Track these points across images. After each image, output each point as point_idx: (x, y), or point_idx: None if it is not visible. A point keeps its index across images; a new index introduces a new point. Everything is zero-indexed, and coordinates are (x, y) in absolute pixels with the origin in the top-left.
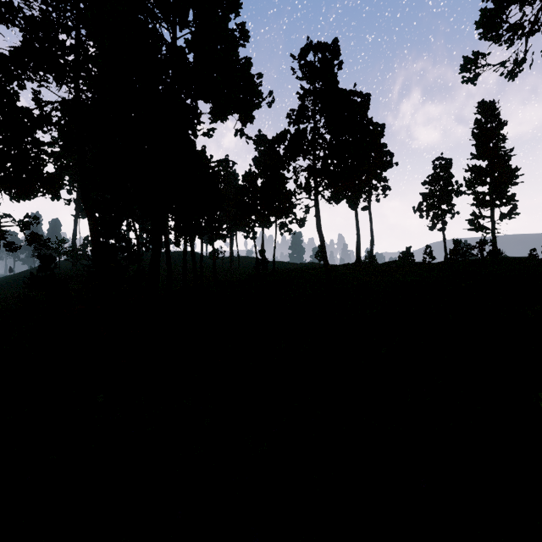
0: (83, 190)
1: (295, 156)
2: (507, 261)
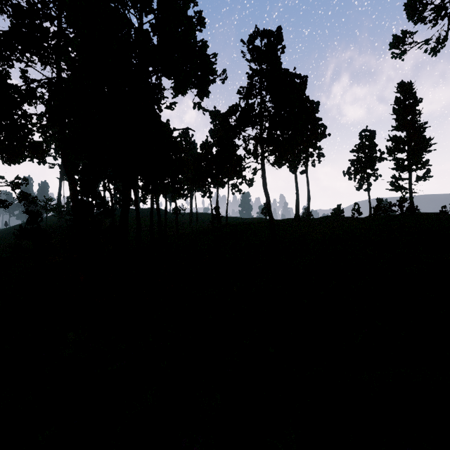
0: (63, 154)
1: (244, 126)
2: (422, 216)
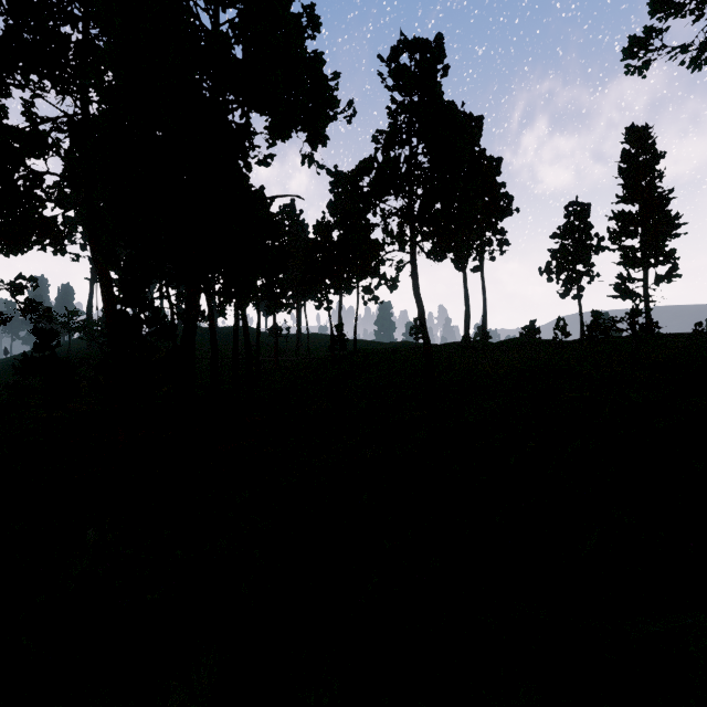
0: (92, 238)
1: (383, 193)
2: (666, 338)
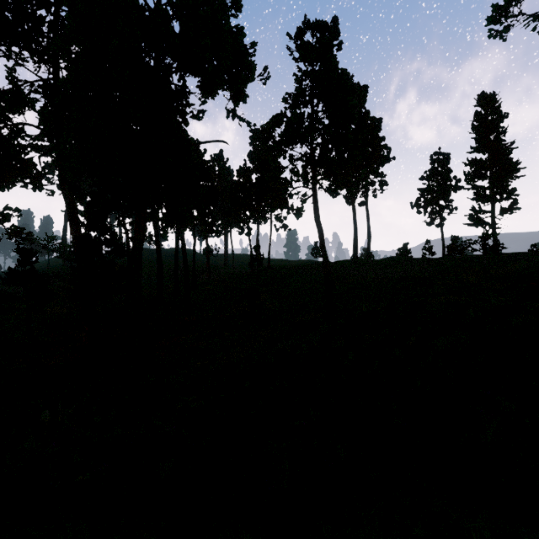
0: (61, 176)
1: (291, 142)
2: (508, 256)
